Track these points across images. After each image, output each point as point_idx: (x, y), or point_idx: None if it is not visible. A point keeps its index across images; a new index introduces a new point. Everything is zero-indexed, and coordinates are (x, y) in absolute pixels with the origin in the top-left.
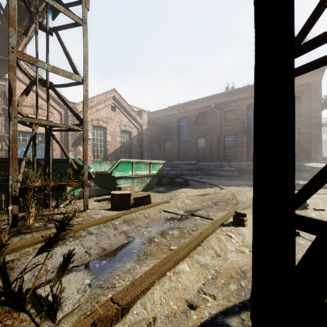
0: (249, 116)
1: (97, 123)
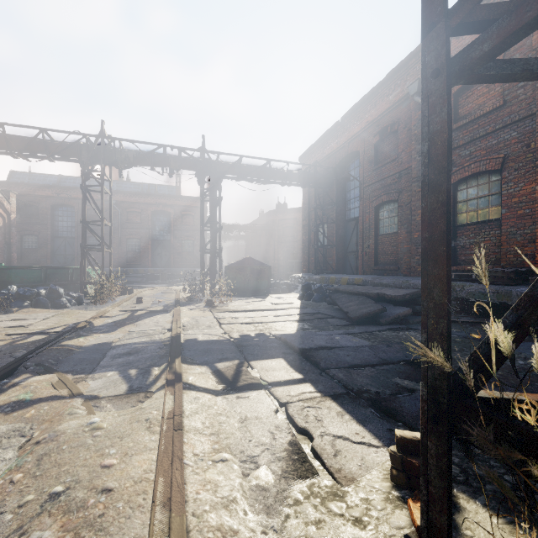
0: (153, 222)
1: None
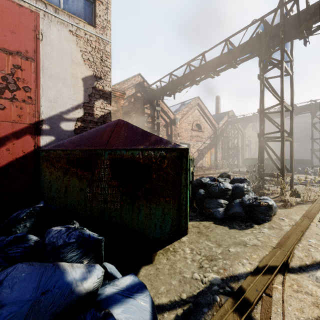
0: None
1: (249, 139)
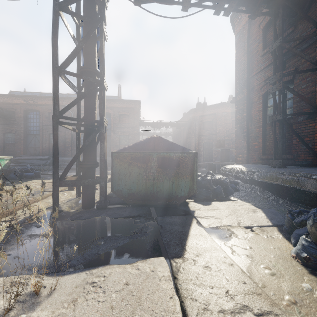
0: None
1: None
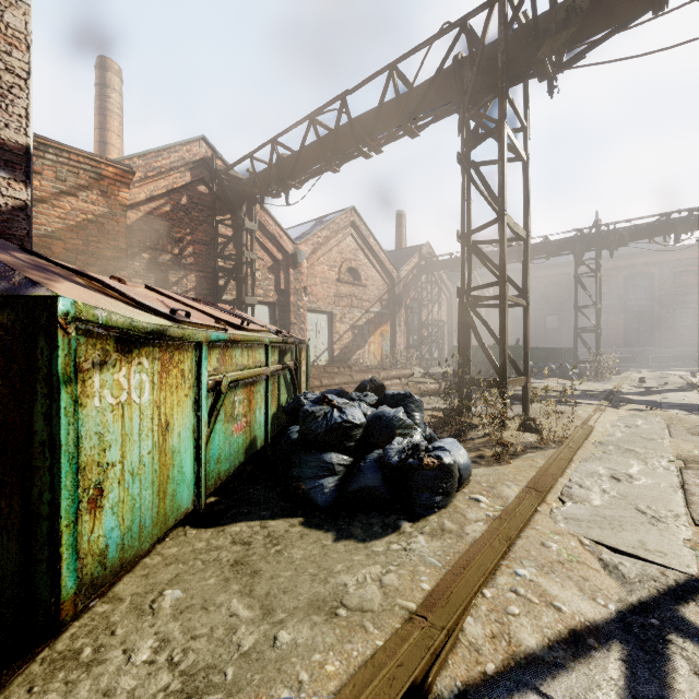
0: (625, 289)
1: None
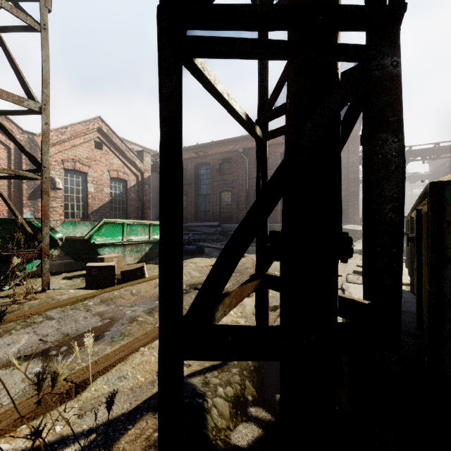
0: None
1: (72, 166)
